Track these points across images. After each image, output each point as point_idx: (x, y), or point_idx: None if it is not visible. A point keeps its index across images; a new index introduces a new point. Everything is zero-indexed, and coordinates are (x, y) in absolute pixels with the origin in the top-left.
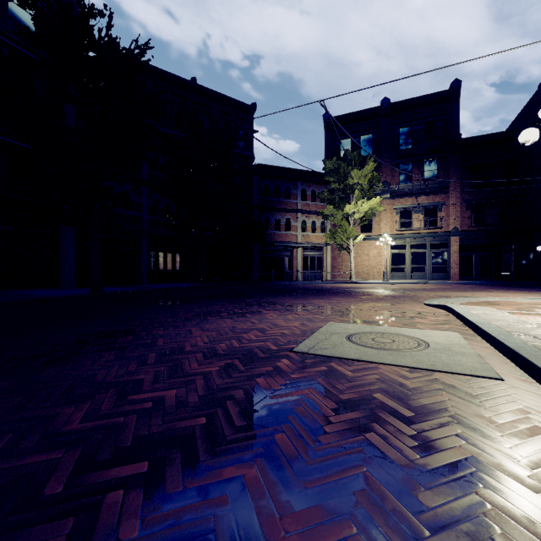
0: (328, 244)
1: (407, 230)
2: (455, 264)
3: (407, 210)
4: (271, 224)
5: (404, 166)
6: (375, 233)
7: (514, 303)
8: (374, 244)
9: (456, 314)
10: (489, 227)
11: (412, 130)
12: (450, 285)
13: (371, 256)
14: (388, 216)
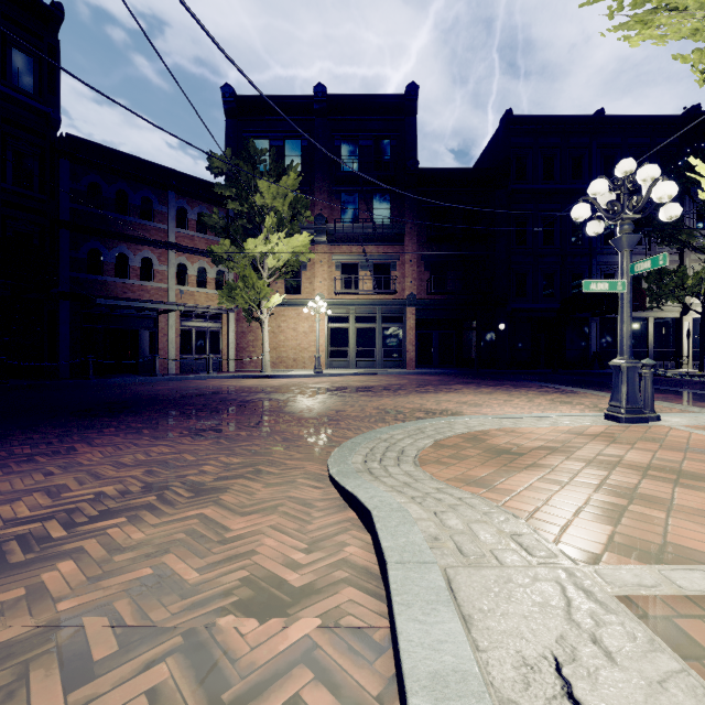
0: (230, 310)
1: (350, 293)
2: (411, 345)
3: (351, 264)
4: (107, 263)
5: (347, 198)
6: (307, 296)
7: (519, 433)
8: (305, 313)
9: (400, 689)
10: (451, 296)
11: (359, 145)
12: (406, 377)
13: (300, 332)
14: (325, 271)
